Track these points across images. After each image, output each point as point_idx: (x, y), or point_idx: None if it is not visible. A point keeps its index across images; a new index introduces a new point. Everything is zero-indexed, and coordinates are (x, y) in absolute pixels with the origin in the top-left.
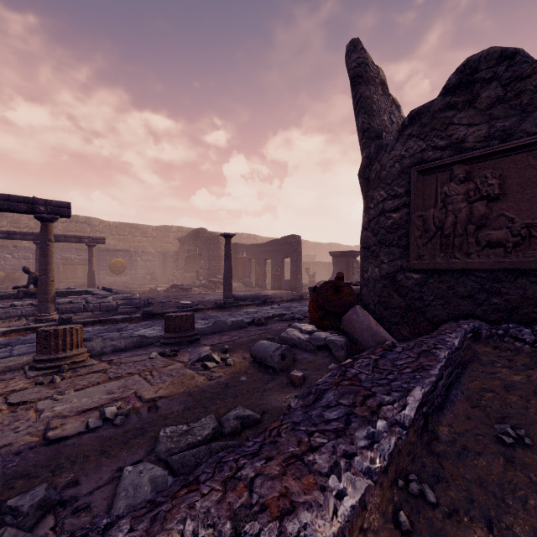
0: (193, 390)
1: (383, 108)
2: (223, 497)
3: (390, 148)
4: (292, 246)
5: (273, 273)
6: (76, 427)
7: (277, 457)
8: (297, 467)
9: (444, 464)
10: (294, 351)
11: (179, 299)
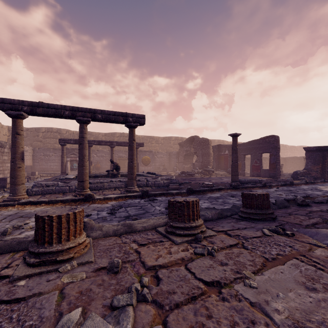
0: None
1: None
2: None
3: None
4: (271, 144)
5: (253, 165)
6: None
7: None
8: None
9: None
10: None
11: (193, 181)
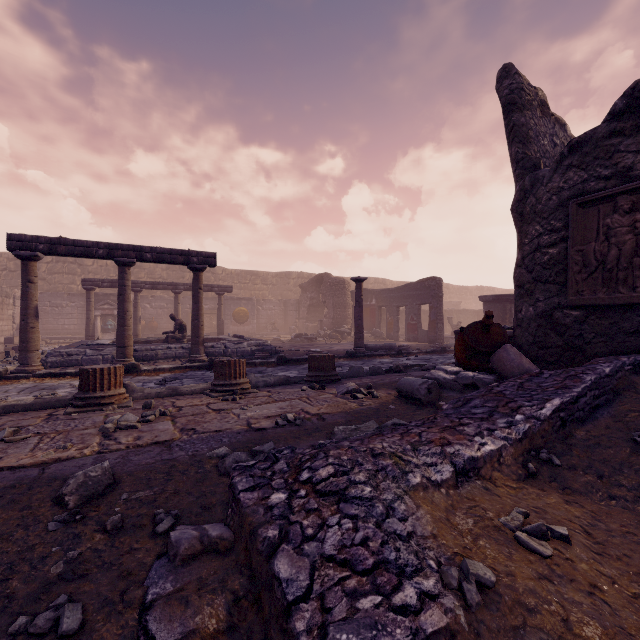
0: (349, 411)
1: (542, 132)
2: (402, 438)
3: (547, 180)
4: (431, 290)
5: (408, 323)
6: (269, 424)
7: (435, 427)
8: (451, 431)
9: (574, 450)
10: (440, 390)
11: (306, 348)
